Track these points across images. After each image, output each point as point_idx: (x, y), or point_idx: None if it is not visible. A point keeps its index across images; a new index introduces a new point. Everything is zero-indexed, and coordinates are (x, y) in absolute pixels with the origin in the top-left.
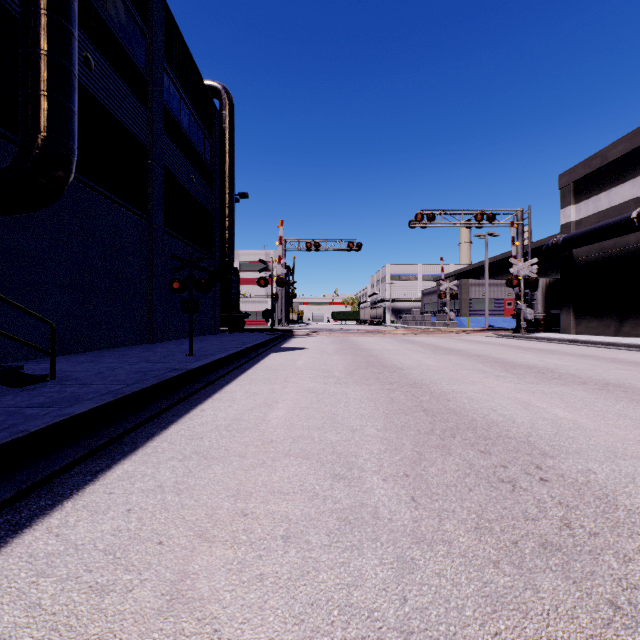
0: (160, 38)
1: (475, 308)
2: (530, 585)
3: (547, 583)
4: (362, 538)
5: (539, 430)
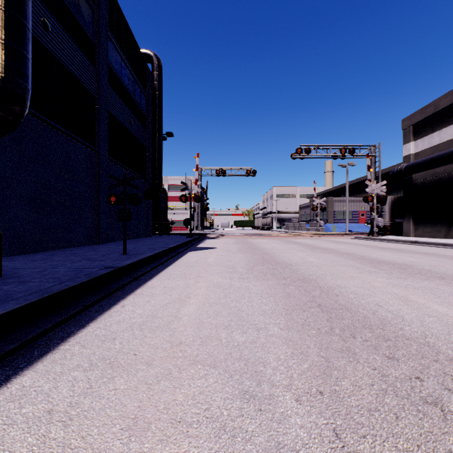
0: (105, 13)
1: (338, 218)
2: None
3: None
4: None
5: (431, 329)
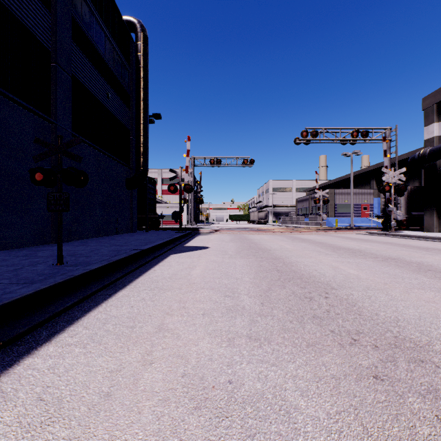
0: None
1: (339, 211)
2: None
3: None
4: None
5: None
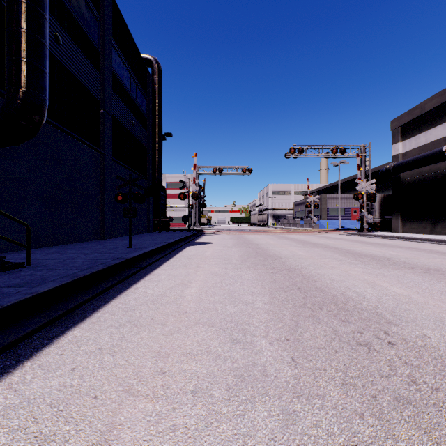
0: (109, 23)
1: (331, 214)
2: (390, 435)
3: (403, 433)
4: (254, 393)
5: (384, 303)
